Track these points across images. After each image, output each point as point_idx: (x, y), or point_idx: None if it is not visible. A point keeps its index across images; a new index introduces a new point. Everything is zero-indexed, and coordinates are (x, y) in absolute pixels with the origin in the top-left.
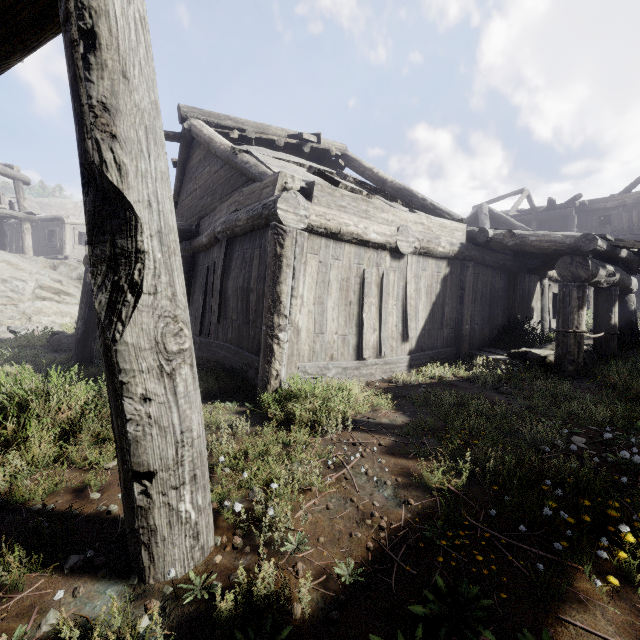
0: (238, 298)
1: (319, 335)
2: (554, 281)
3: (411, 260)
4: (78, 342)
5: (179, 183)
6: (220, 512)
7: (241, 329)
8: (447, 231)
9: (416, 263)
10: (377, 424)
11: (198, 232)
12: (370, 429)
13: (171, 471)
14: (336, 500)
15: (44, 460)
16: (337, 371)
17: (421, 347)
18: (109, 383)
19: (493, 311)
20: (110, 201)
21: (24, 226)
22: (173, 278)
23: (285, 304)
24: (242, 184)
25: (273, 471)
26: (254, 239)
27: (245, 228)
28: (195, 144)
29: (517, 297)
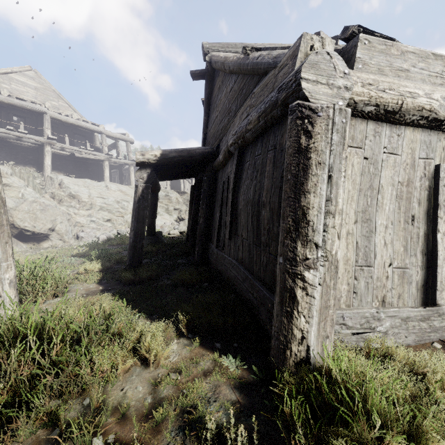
0: (248, 213)
1: (363, 268)
2: None
3: None
4: (130, 248)
5: (206, 116)
6: None
7: (251, 251)
8: None
9: None
10: None
11: (218, 153)
12: None
13: None
14: None
15: None
16: (393, 323)
17: None
18: None
19: None
20: None
21: (130, 169)
22: None
23: (315, 225)
24: (254, 86)
25: None
26: (266, 140)
27: (256, 130)
28: (215, 75)
29: None
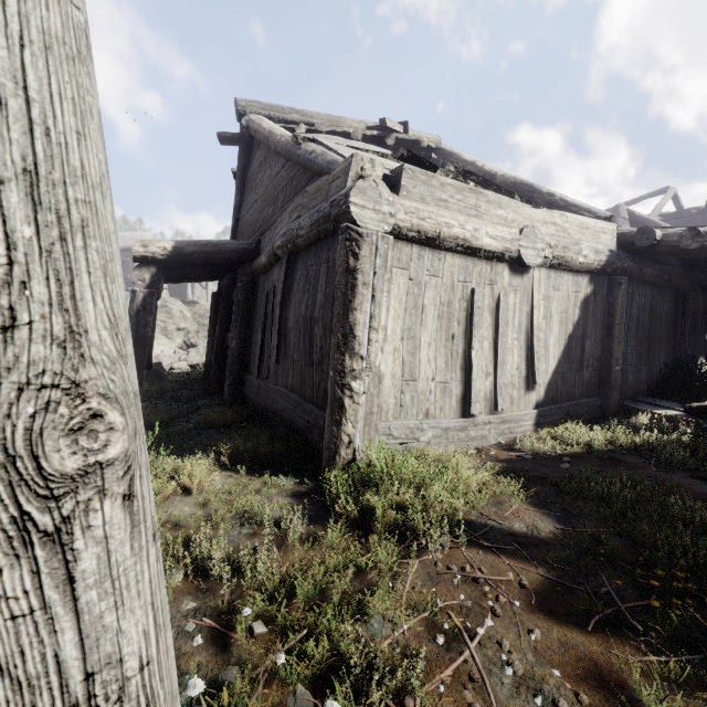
0: (300, 331)
1: (409, 382)
2: None
3: (539, 275)
4: None
5: (239, 196)
6: None
7: (303, 372)
8: (590, 234)
9: (545, 279)
10: (507, 534)
11: (258, 251)
12: (498, 546)
13: None
14: None
15: None
16: (434, 433)
17: (552, 397)
18: None
19: (653, 346)
20: None
21: None
22: (72, 290)
23: (361, 340)
24: (306, 183)
25: (335, 641)
26: (320, 251)
27: (309, 238)
28: (255, 145)
29: (688, 326)
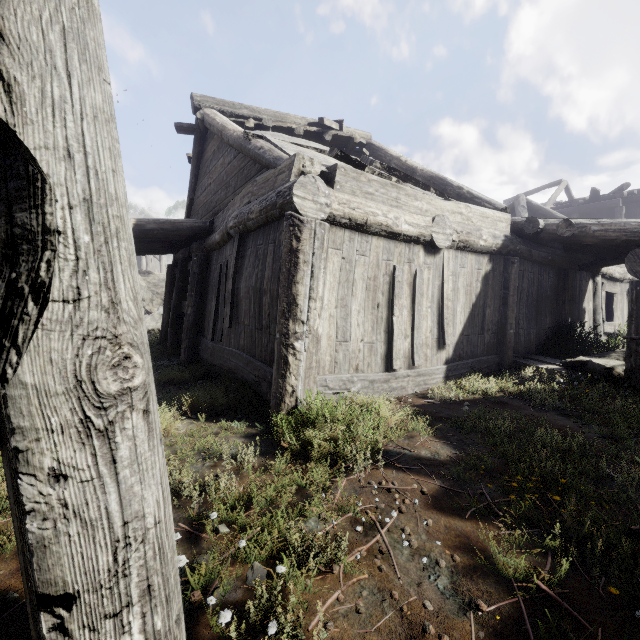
0: (250, 300)
1: (342, 343)
2: (607, 278)
3: (448, 255)
4: None
5: (194, 179)
6: (204, 608)
7: (253, 335)
8: (489, 222)
9: (453, 259)
10: (415, 458)
11: (212, 229)
12: (407, 467)
13: (104, 590)
14: (369, 593)
15: (1, 505)
16: (363, 385)
17: (459, 355)
18: (2, 447)
19: (540, 313)
20: (4, 150)
21: None
22: (112, 275)
23: (302, 308)
24: (256, 173)
25: (282, 534)
26: (268, 233)
27: (258, 221)
28: (209, 135)
29: (568, 297)
